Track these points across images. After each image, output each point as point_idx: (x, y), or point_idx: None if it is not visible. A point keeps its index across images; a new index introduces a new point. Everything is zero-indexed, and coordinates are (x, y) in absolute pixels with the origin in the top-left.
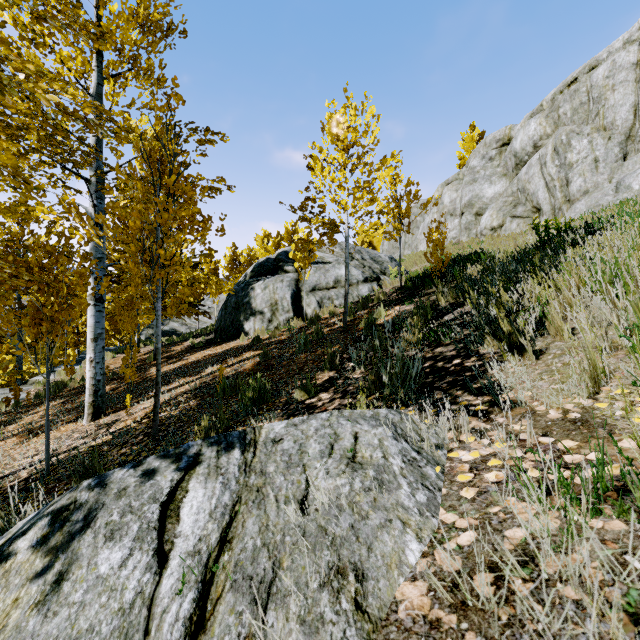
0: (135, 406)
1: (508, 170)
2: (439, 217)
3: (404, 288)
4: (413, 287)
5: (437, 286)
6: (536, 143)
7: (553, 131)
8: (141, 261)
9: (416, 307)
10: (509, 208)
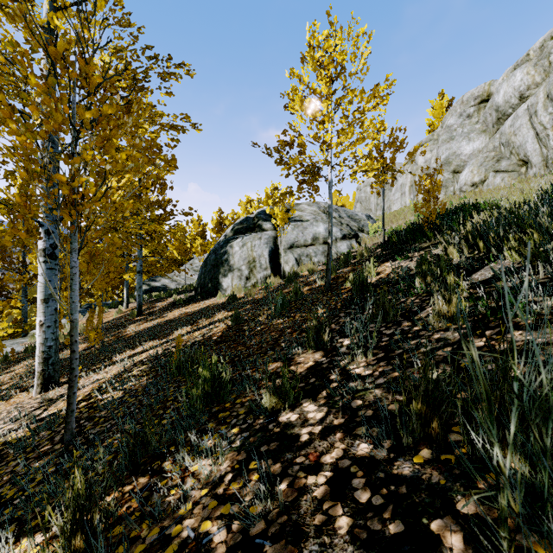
0: (90, 376)
1: (488, 126)
2: (413, 177)
3: (388, 244)
4: (400, 242)
5: (443, 237)
6: (523, 94)
7: (543, 79)
8: (48, 197)
9: (419, 263)
10: (491, 163)
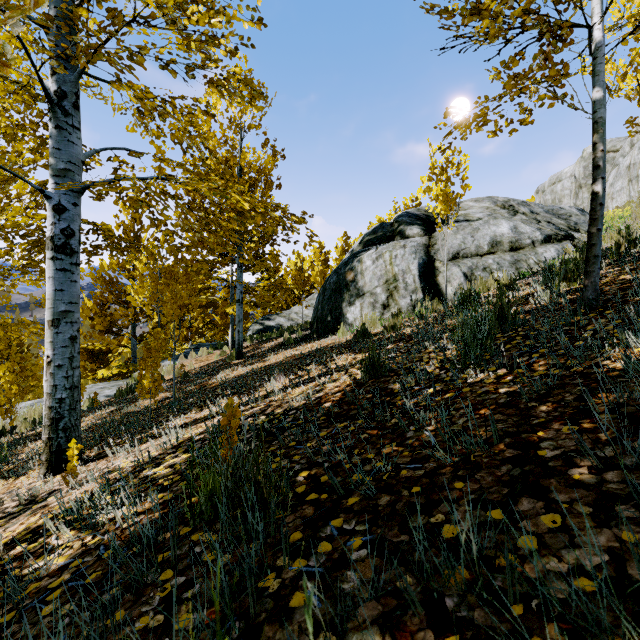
0: (117, 455)
1: None
2: None
3: None
4: None
5: None
6: None
7: None
8: None
9: None
10: None
